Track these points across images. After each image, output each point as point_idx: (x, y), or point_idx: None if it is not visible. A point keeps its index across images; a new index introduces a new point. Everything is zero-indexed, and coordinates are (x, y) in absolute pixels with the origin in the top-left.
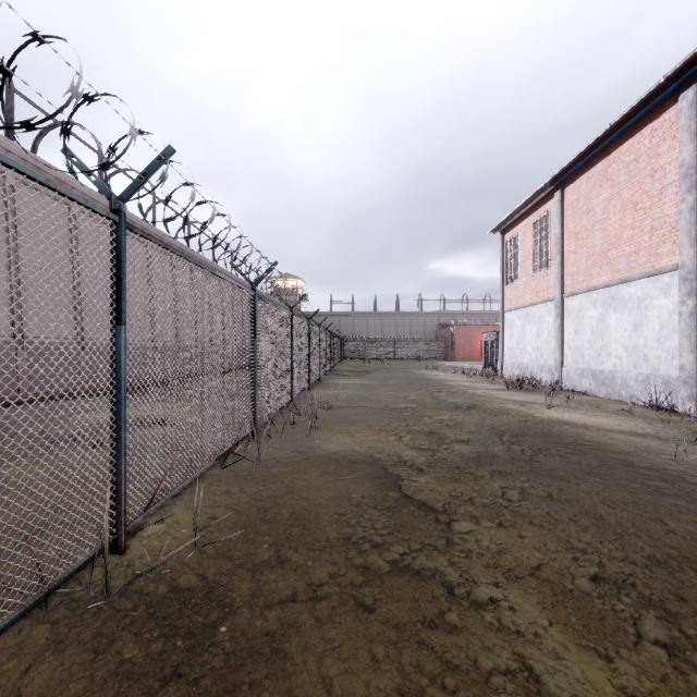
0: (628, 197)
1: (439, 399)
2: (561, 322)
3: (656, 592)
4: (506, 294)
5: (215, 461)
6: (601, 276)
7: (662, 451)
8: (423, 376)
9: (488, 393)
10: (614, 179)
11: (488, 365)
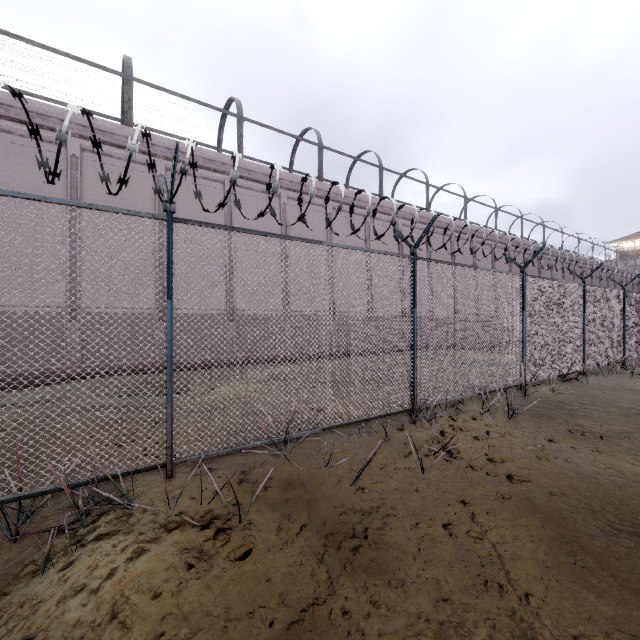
0: None
1: None
2: None
3: None
4: None
5: (557, 376)
6: None
7: None
8: None
9: None
10: None
11: None
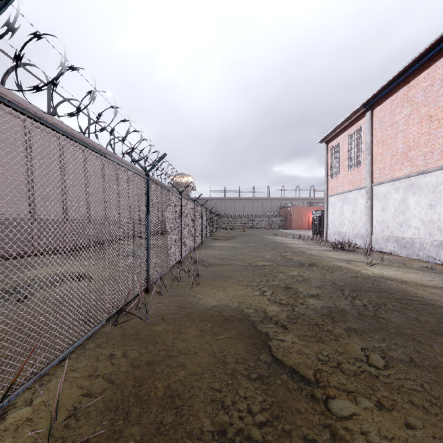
0: (425, 112)
1: (287, 258)
2: (371, 203)
3: None
4: (330, 184)
5: (105, 321)
6: (403, 170)
7: None
8: (272, 240)
9: (321, 253)
10: (413, 99)
11: (315, 232)
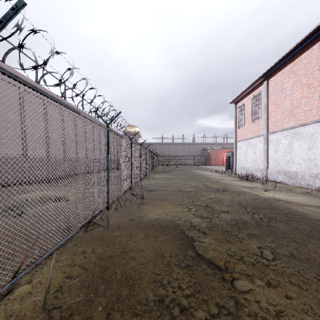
0: (305, 81)
1: (207, 185)
2: (267, 147)
3: None
4: (238, 133)
5: (79, 228)
6: (289, 122)
7: None
8: (196, 173)
9: (231, 182)
10: (297, 72)
11: (227, 168)
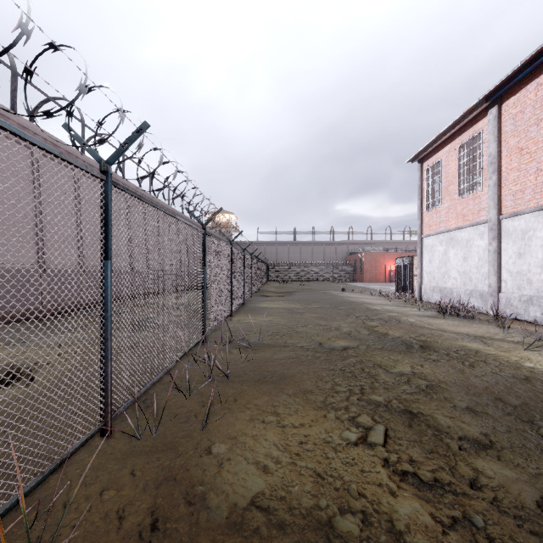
0: None
1: (377, 331)
2: (498, 246)
3: None
4: (425, 220)
5: None
6: None
7: None
8: (342, 298)
9: (426, 322)
10: None
11: (400, 287)
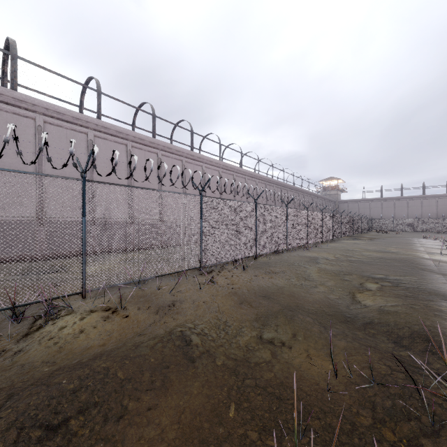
0: None
1: (385, 249)
2: None
3: (346, 271)
4: None
5: (273, 251)
6: None
7: (446, 267)
8: (409, 241)
9: (426, 249)
10: None
11: None
